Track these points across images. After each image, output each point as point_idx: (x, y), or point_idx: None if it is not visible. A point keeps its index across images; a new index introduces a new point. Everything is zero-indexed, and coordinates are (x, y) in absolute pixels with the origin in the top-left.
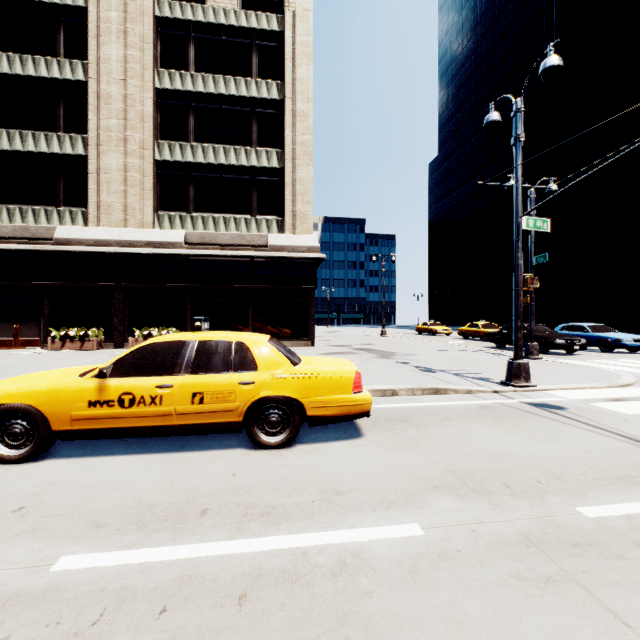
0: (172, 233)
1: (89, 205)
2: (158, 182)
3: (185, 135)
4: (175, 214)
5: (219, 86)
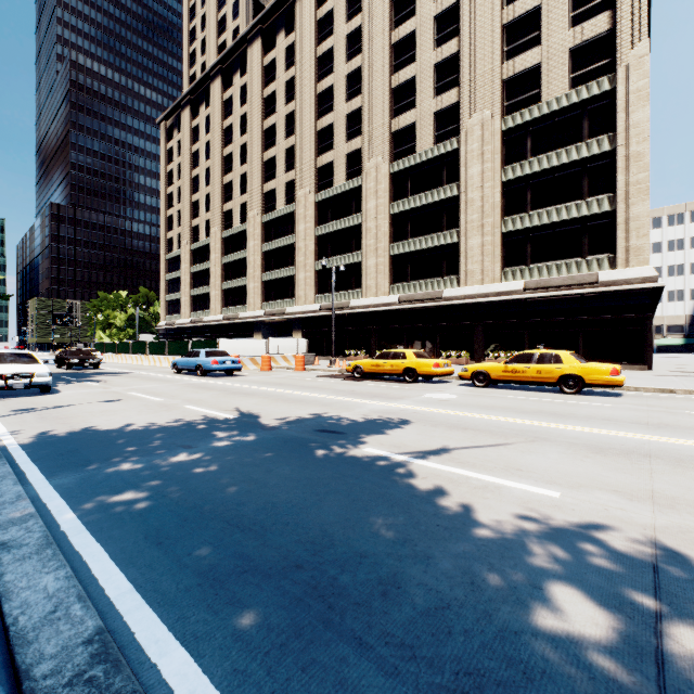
0: (514, 284)
1: (460, 273)
2: (503, 248)
3: (523, 208)
4: (516, 269)
5: (551, 161)
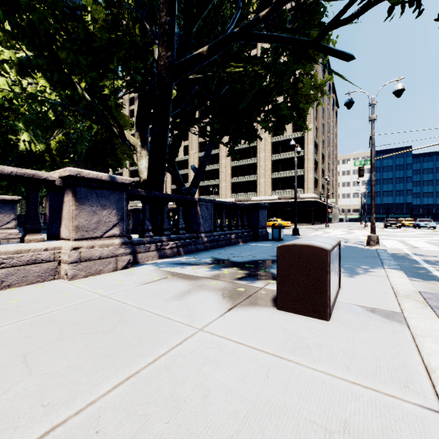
0: (275, 196)
1: (257, 191)
2: (272, 183)
3: (278, 170)
4: (276, 191)
5: (287, 156)
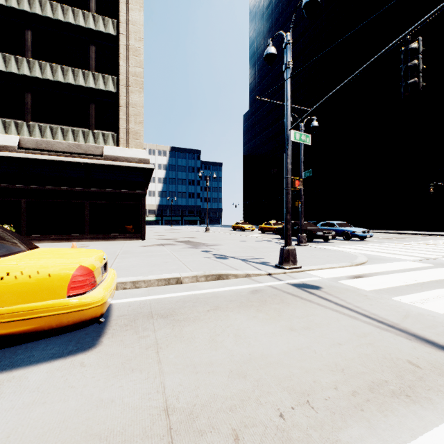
0: (5, 137)
1: None
2: None
3: (22, 50)
4: (10, 121)
5: (57, 12)
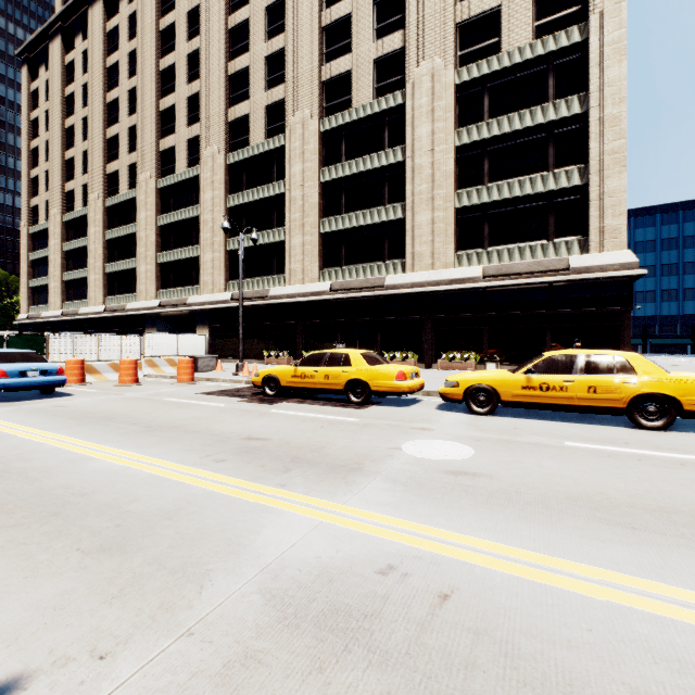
0: (471, 269)
1: (406, 256)
2: (456, 227)
3: (480, 179)
4: (472, 252)
5: (513, 124)
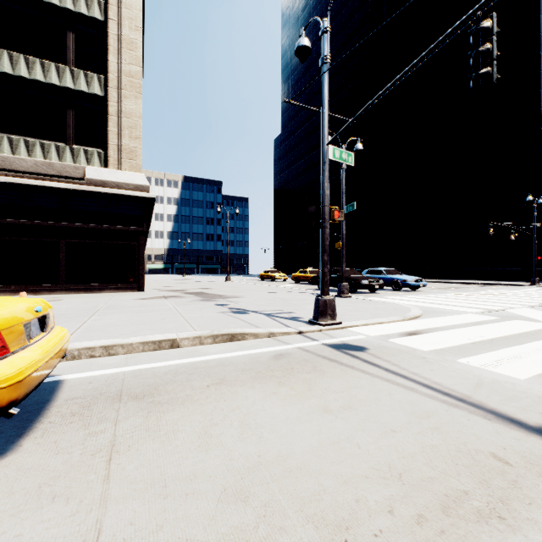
0: None
1: None
2: None
3: None
4: None
5: None
